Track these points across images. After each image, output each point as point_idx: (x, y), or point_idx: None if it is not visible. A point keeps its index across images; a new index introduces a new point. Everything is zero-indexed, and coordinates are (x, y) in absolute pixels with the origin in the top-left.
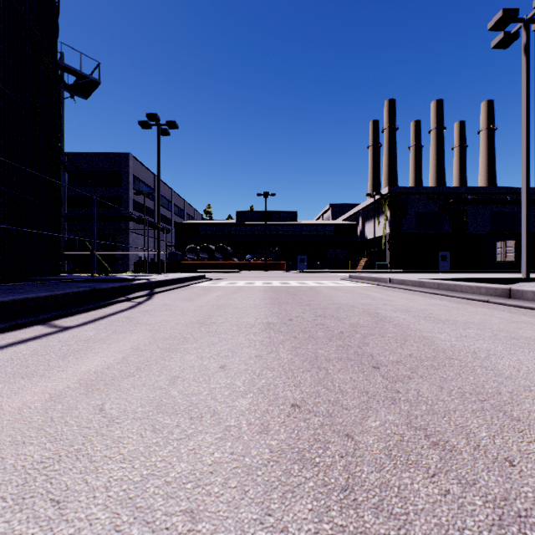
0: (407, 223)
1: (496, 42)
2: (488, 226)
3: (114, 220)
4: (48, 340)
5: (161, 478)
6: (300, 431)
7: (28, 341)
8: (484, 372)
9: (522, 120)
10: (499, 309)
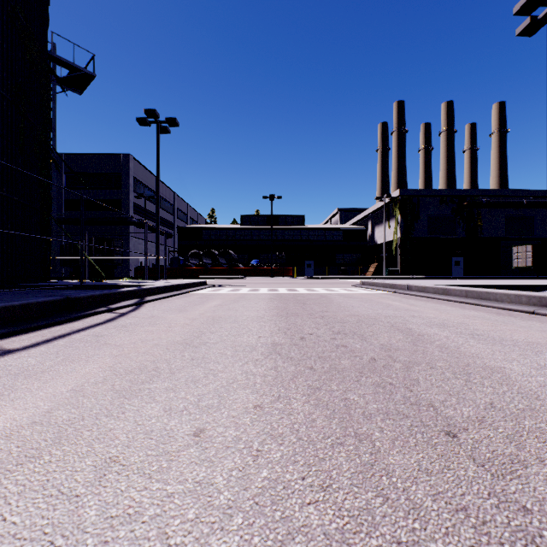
0: (419, 227)
1: (521, 28)
2: (503, 230)
3: (113, 224)
4: None
5: None
6: None
7: None
8: None
9: None
10: None
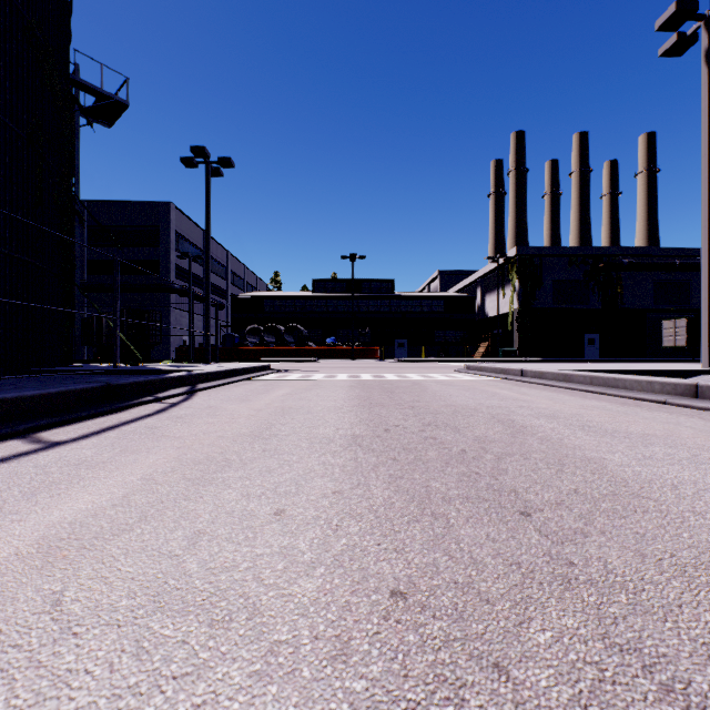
0: (542, 296)
1: (666, 47)
2: (650, 299)
3: (149, 291)
4: (19, 464)
5: None
6: (408, 656)
7: None
8: (702, 523)
9: (703, 154)
10: (685, 414)
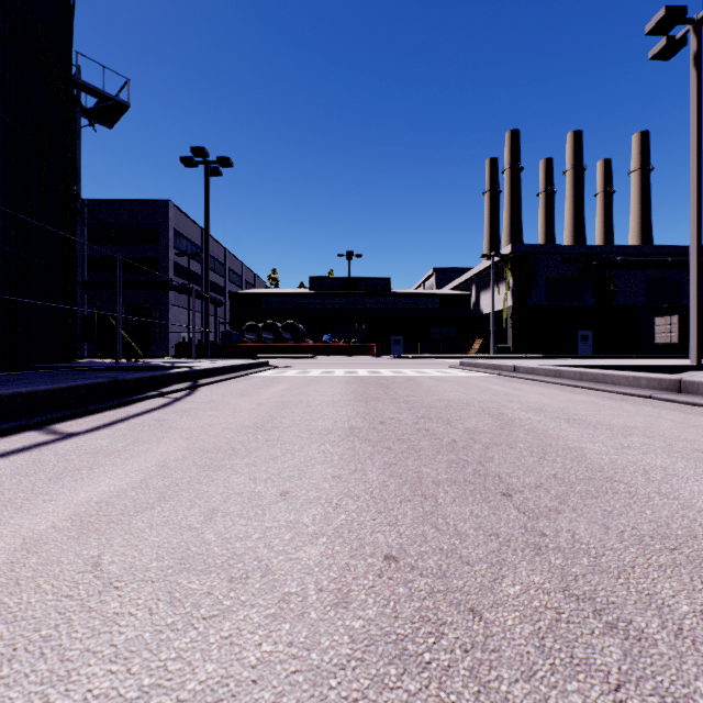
0: (536, 293)
1: (656, 50)
2: (643, 296)
3: (148, 289)
4: (41, 453)
5: (172, 693)
6: (398, 603)
7: (12, 454)
8: (665, 502)
9: (692, 155)
10: (668, 408)
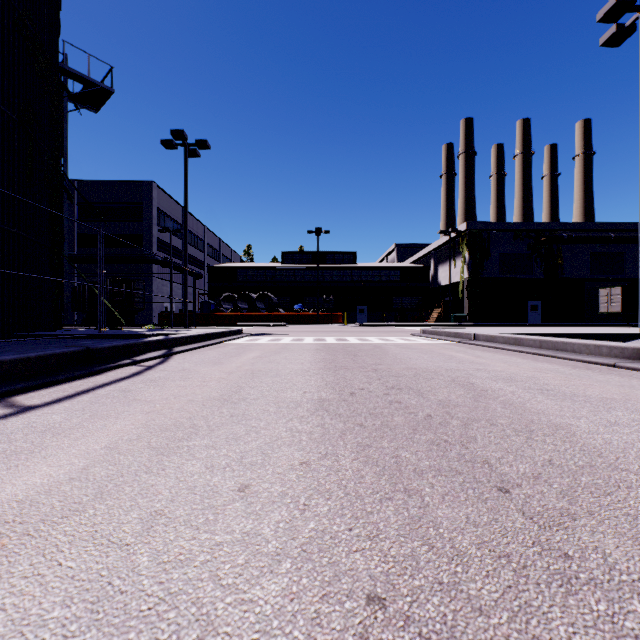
0: (489, 266)
1: (606, 37)
2: (588, 269)
3: (133, 262)
4: None
5: None
6: None
7: None
8: None
9: None
10: (636, 377)
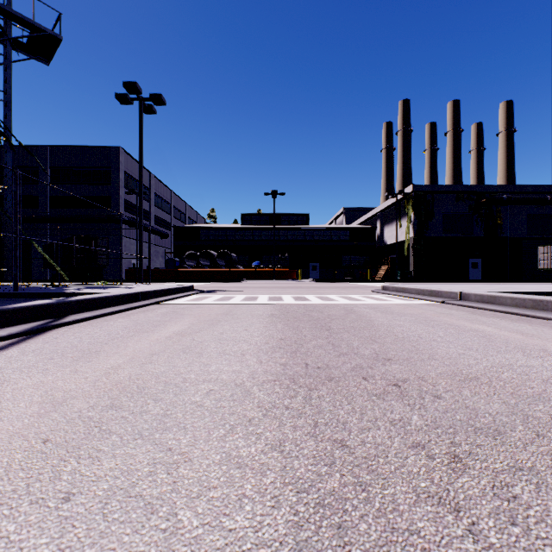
0: (433, 226)
1: None
2: (525, 229)
3: (101, 222)
4: None
5: None
6: None
7: None
8: None
9: None
10: None
